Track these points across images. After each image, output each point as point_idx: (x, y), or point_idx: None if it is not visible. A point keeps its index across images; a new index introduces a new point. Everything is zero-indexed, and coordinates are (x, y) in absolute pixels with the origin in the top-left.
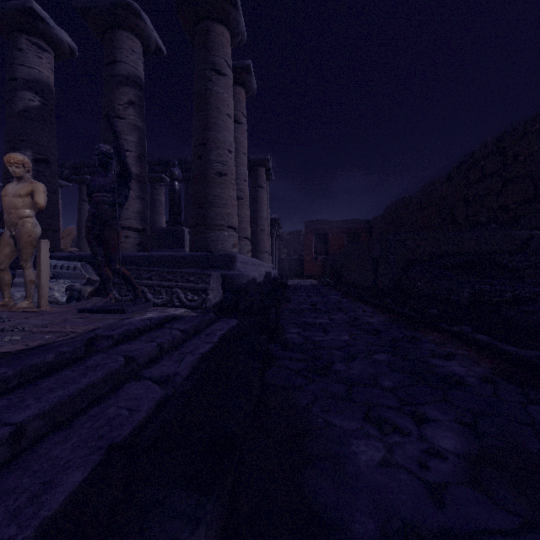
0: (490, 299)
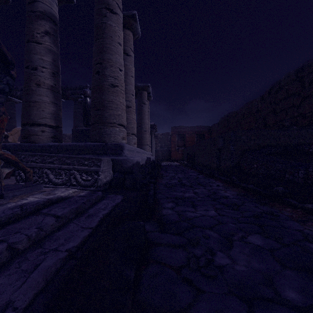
0: None
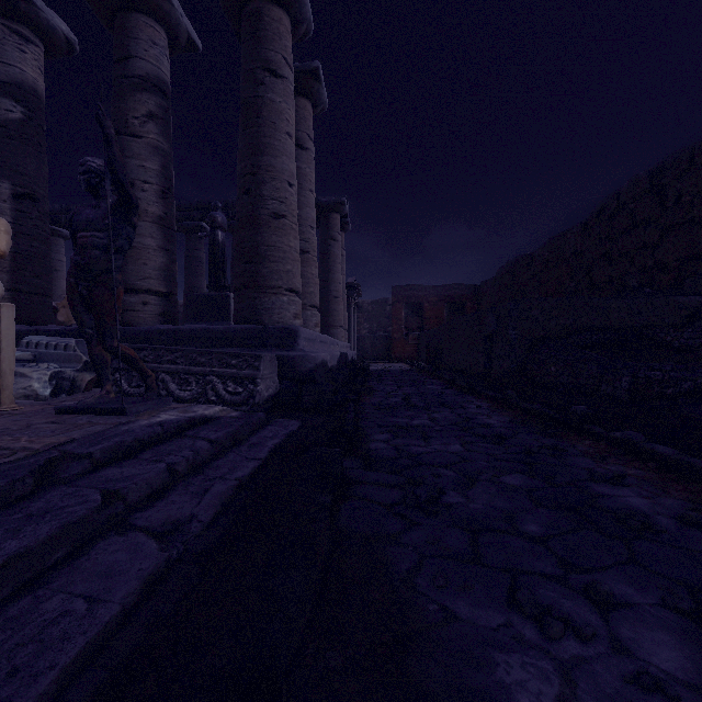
0: (662, 392)
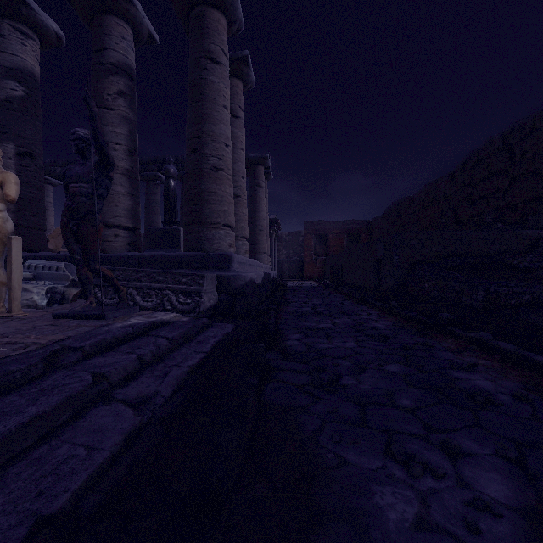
0: (507, 302)
